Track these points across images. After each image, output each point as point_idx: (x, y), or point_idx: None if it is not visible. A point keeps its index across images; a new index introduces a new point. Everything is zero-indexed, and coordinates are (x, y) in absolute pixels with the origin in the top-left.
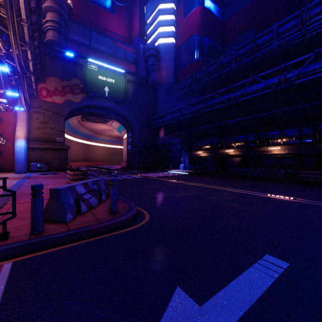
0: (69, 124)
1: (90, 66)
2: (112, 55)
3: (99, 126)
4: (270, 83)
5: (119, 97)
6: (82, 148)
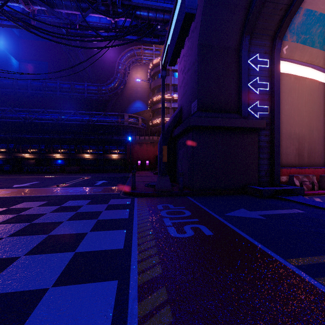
0: None
1: None
2: None
3: None
4: (54, 118)
5: None
6: None
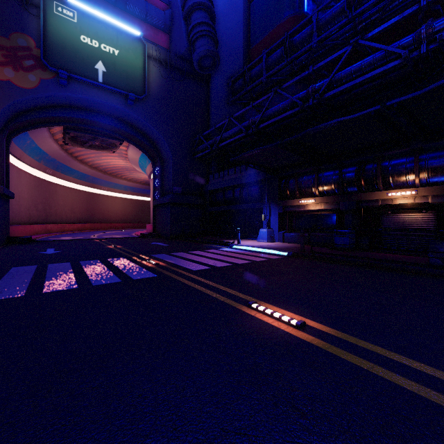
0: (41, 150)
1: (59, 10)
2: (118, 6)
3: (109, 160)
4: None
5: (130, 88)
6: (82, 199)
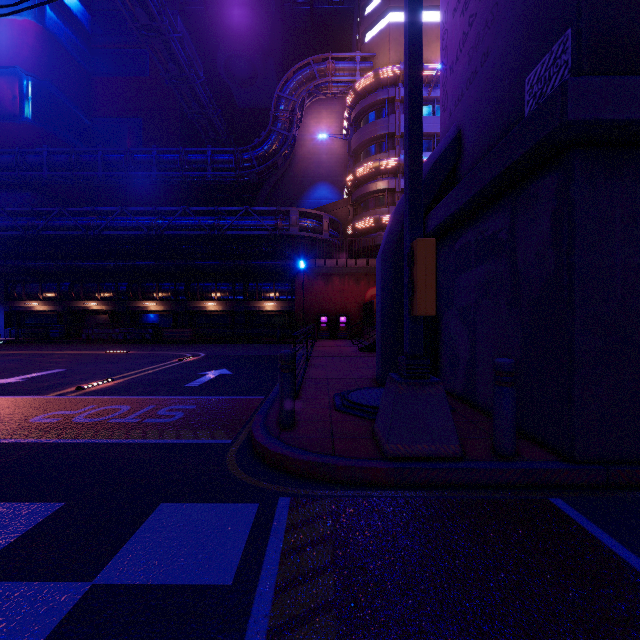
0: None
1: None
2: None
3: None
4: (143, 224)
5: None
6: None
